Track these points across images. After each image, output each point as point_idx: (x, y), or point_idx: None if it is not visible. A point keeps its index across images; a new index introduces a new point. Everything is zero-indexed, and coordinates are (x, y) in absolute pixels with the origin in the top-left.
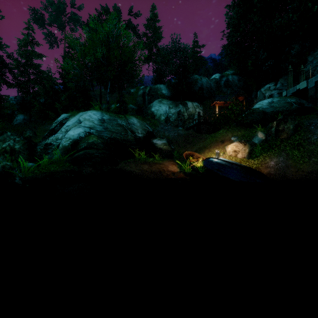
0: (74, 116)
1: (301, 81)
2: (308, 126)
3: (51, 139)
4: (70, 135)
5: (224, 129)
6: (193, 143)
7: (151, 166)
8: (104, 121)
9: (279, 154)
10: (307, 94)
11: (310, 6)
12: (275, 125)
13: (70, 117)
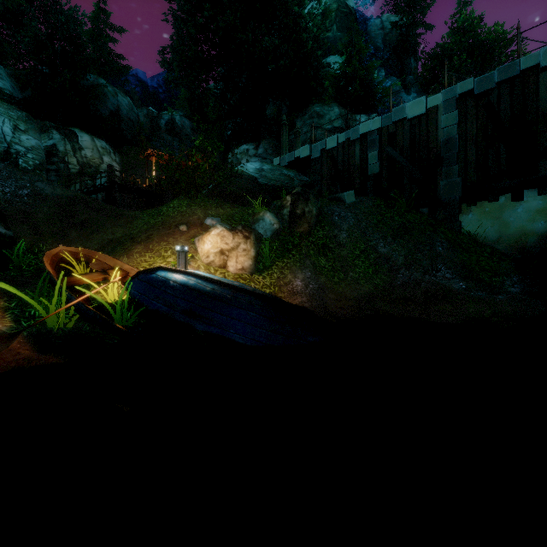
0: None
1: (298, 148)
2: (330, 215)
3: None
4: None
5: (183, 198)
6: (92, 227)
7: None
8: None
9: (302, 264)
10: (309, 168)
11: (304, 38)
12: (290, 204)
13: None
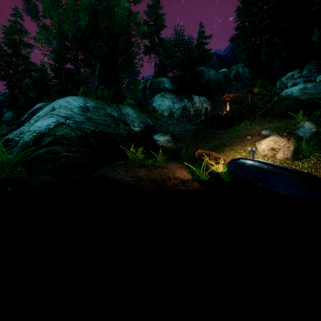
0: (50, 103)
1: None
2: None
3: (15, 134)
4: (35, 127)
5: (247, 121)
6: (205, 140)
7: (150, 171)
8: (87, 109)
9: None
10: None
11: None
12: None
13: (46, 105)
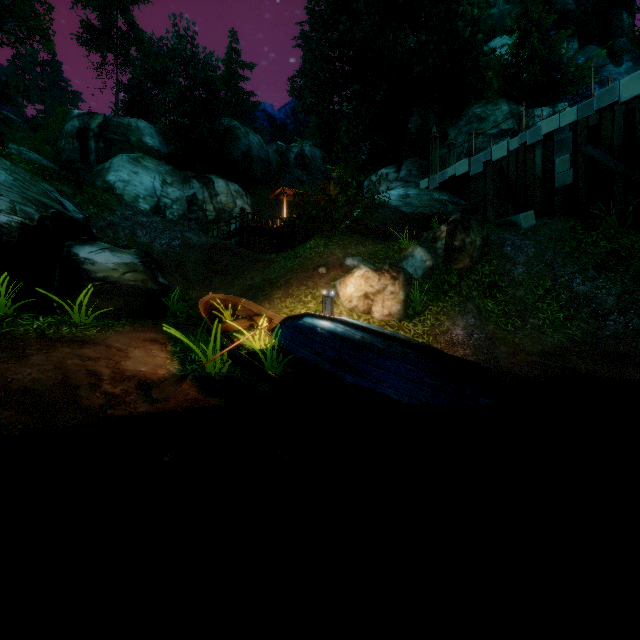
0: None
1: (451, 165)
2: (499, 245)
3: None
4: None
5: (319, 238)
6: (233, 273)
7: (18, 359)
8: None
9: (463, 308)
10: (468, 188)
11: (459, 25)
12: (446, 235)
13: None
